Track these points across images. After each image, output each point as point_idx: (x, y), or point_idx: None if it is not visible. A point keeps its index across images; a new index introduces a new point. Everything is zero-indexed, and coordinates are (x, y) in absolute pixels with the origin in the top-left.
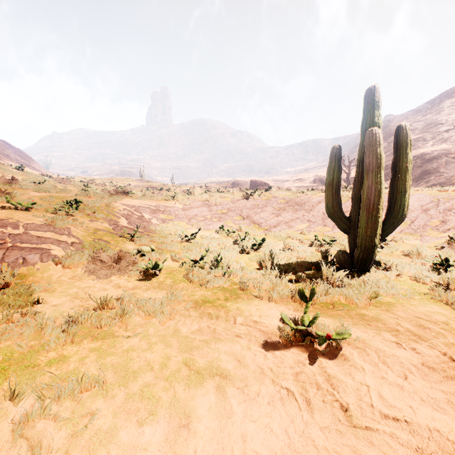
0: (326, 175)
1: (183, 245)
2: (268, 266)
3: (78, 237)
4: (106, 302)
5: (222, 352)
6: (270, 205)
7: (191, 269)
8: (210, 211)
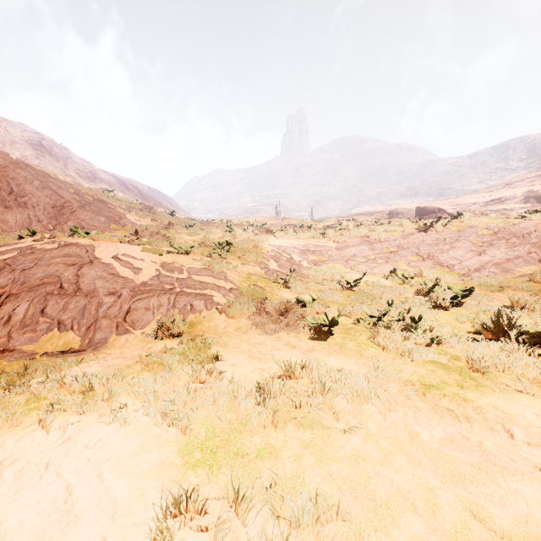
0: None
1: (345, 294)
2: (511, 336)
3: (235, 283)
4: (291, 369)
5: (534, 505)
6: (464, 238)
7: (375, 329)
8: (373, 250)
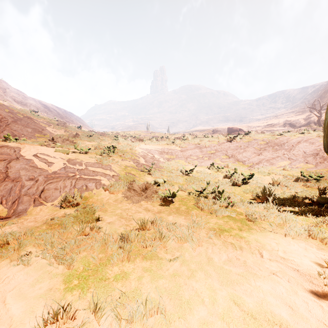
0: (325, 115)
1: (184, 178)
2: (269, 200)
3: (116, 172)
4: (144, 224)
5: (267, 293)
6: (251, 146)
7: (198, 198)
8: (201, 152)
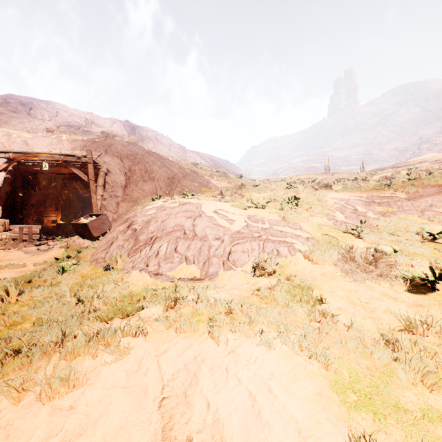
0: None
1: (429, 247)
2: None
3: (309, 232)
4: (411, 323)
5: None
6: None
7: None
8: None
